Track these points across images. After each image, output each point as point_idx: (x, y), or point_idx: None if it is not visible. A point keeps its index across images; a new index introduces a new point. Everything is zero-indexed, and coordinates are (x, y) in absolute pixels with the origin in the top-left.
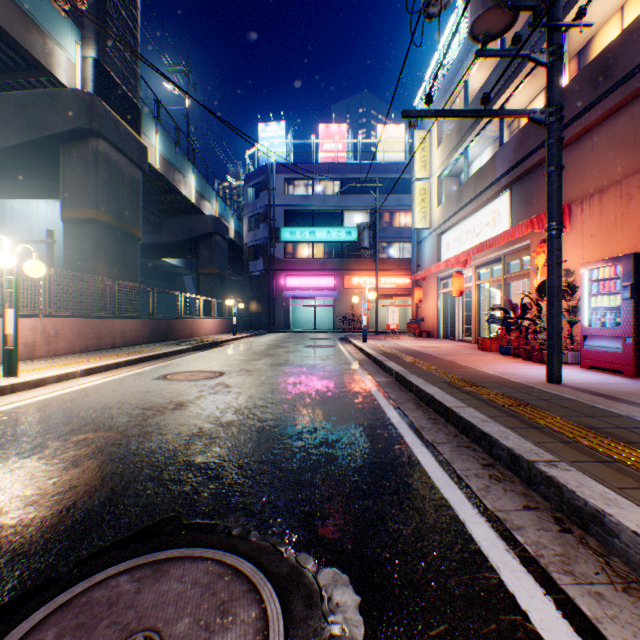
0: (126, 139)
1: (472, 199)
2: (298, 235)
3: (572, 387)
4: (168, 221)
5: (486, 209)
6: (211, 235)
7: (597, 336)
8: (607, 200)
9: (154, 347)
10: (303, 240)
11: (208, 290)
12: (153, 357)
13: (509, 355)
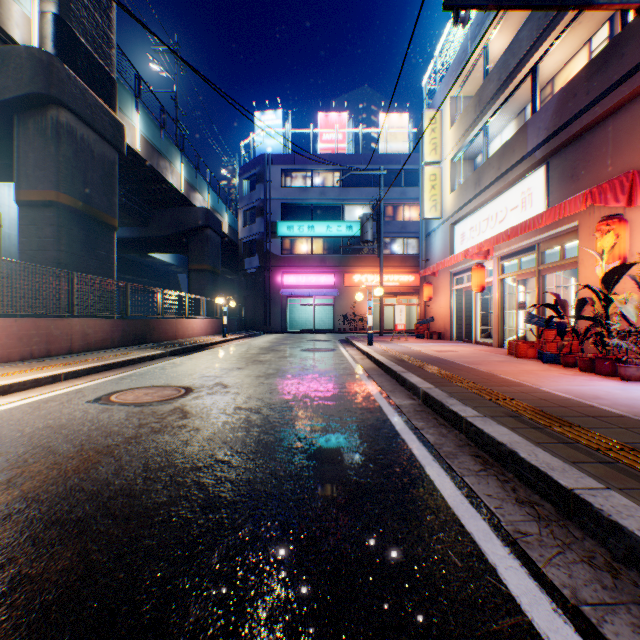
0: (96, 112)
1: (495, 180)
2: (296, 230)
3: None
4: (156, 213)
5: (513, 190)
6: (202, 229)
7: None
8: None
9: (122, 352)
10: (301, 235)
11: (199, 288)
12: (112, 366)
13: (555, 364)
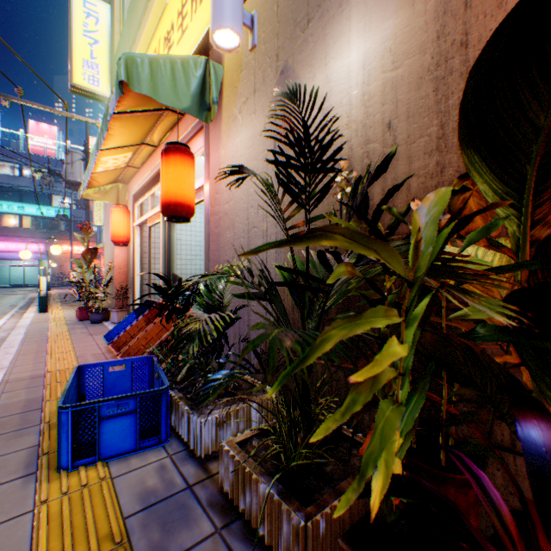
0: None
1: None
2: (6, 207)
3: None
4: None
5: None
6: None
7: None
8: None
9: None
10: (12, 212)
11: None
12: None
13: None
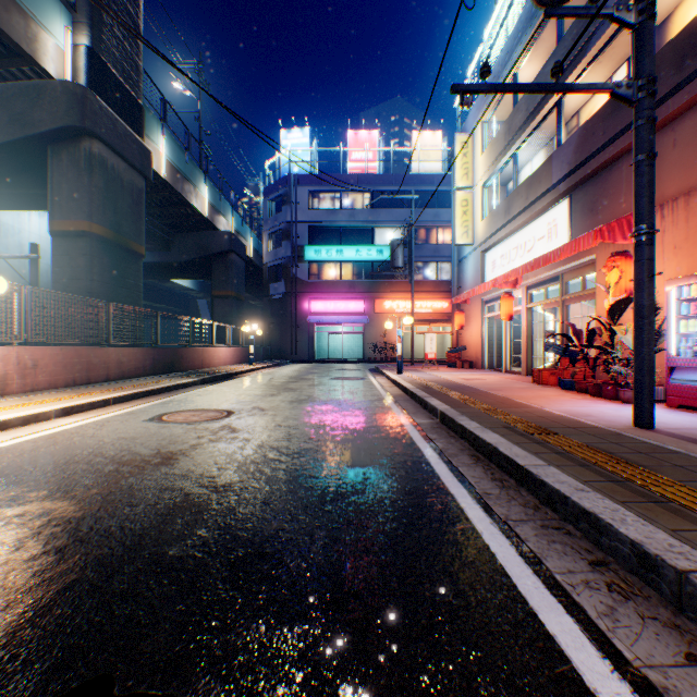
0: (126, 141)
1: (523, 209)
2: (324, 254)
3: (671, 434)
4: (178, 238)
5: (540, 220)
6: (226, 253)
7: (688, 368)
8: (696, 203)
9: (156, 380)
10: (329, 259)
11: (223, 315)
12: (151, 392)
13: (572, 390)
